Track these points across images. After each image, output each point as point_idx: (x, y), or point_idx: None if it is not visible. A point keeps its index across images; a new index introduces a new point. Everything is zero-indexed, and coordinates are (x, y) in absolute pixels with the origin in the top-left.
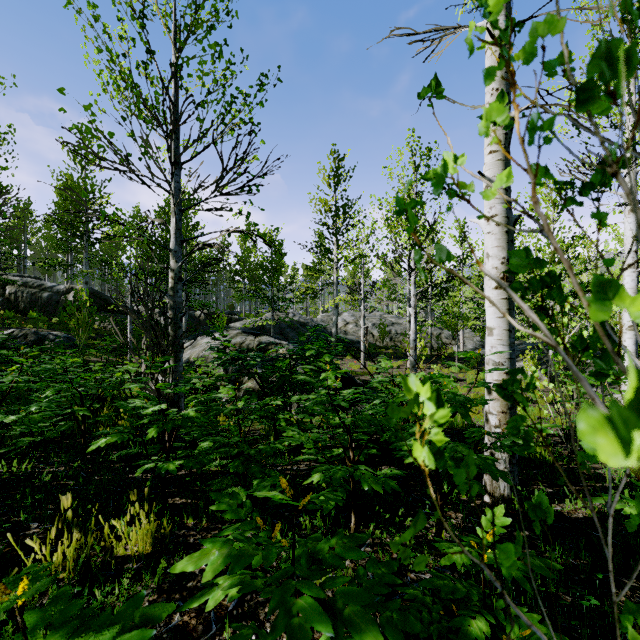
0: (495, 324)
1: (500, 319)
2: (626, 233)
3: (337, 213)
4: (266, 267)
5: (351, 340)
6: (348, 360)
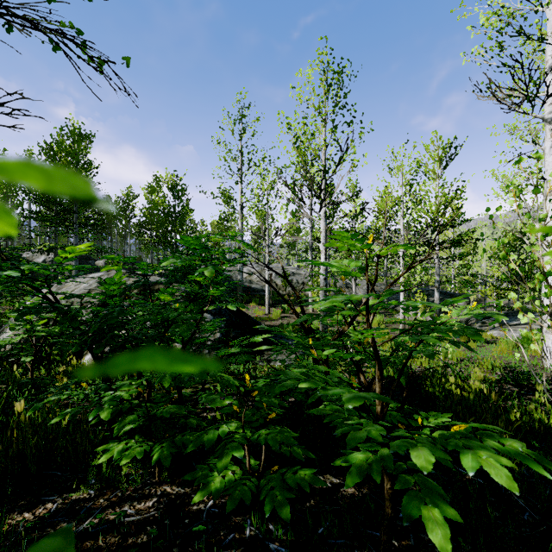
0: None
1: None
2: (548, 158)
3: (242, 160)
4: (168, 212)
5: (256, 288)
6: (253, 307)
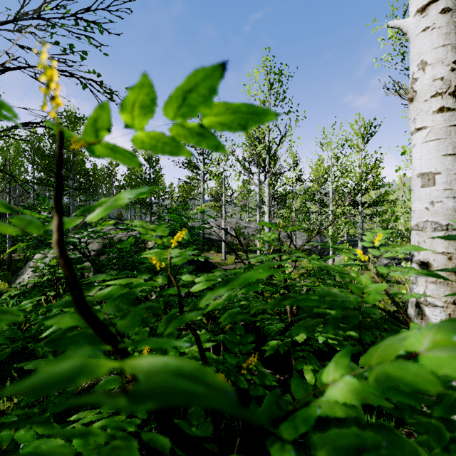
0: (439, 166)
1: (448, 158)
2: None
3: None
4: (145, 178)
5: (214, 239)
6: (212, 254)
